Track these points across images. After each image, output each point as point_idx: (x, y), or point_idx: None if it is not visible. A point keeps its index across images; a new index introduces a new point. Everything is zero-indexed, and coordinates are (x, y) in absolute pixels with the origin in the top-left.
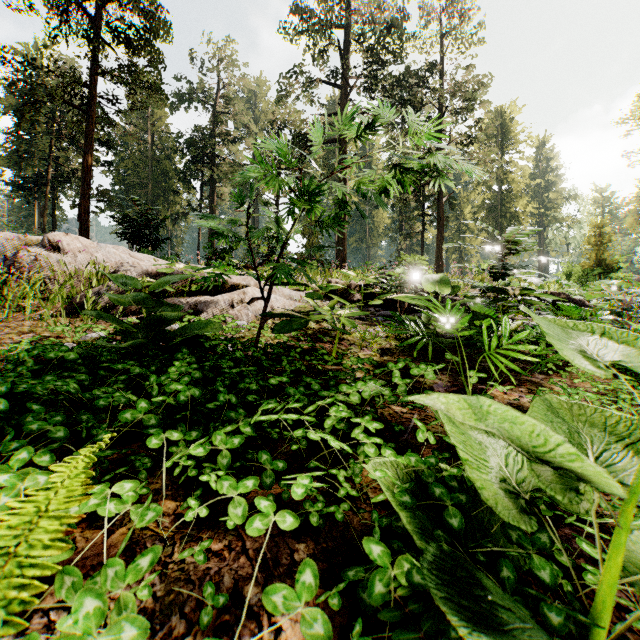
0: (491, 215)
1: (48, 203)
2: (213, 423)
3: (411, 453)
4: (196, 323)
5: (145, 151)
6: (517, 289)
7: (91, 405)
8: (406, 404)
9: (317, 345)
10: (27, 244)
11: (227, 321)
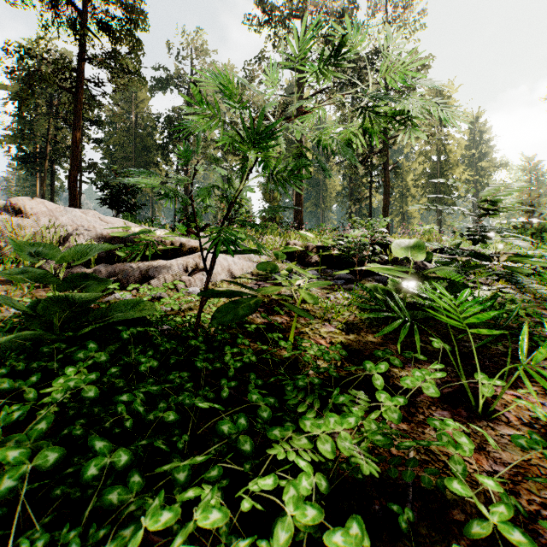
0: (431, 182)
1: (49, 175)
2: (67, 528)
3: None
4: (122, 301)
5: (130, 129)
6: (504, 255)
7: None
8: (404, 448)
9: (273, 318)
10: None
11: (179, 287)
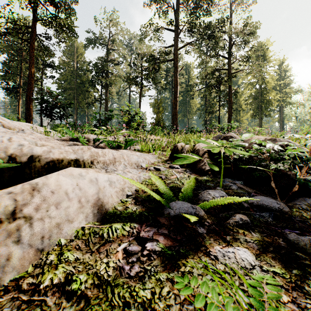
0: (255, 101)
1: None
2: None
3: None
4: None
5: (73, 71)
6: None
7: None
8: None
9: None
10: None
11: None
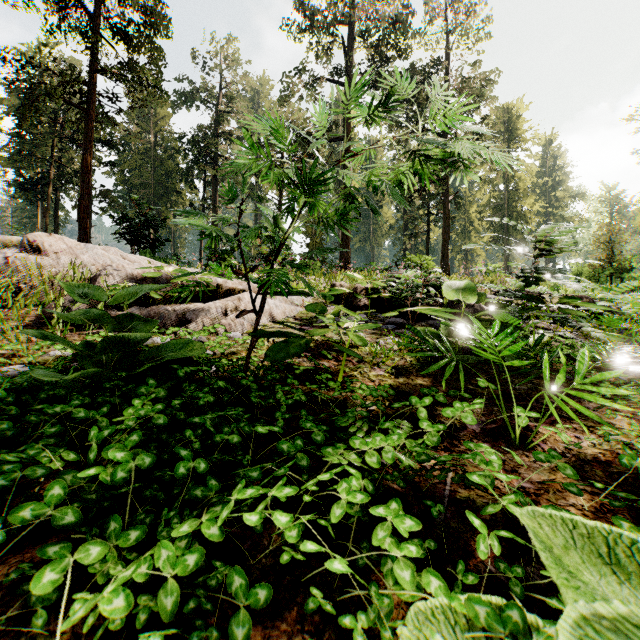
0: (497, 214)
1: (52, 204)
2: (166, 510)
3: (476, 596)
4: (172, 342)
5: (148, 151)
6: (556, 297)
7: (1, 474)
8: (441, 464)
9: (320, 362)
10: (7, 245)
11: (219, 332)
